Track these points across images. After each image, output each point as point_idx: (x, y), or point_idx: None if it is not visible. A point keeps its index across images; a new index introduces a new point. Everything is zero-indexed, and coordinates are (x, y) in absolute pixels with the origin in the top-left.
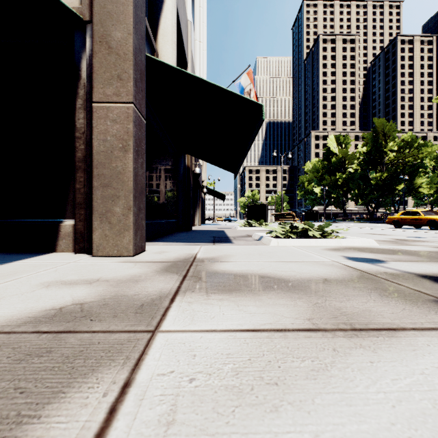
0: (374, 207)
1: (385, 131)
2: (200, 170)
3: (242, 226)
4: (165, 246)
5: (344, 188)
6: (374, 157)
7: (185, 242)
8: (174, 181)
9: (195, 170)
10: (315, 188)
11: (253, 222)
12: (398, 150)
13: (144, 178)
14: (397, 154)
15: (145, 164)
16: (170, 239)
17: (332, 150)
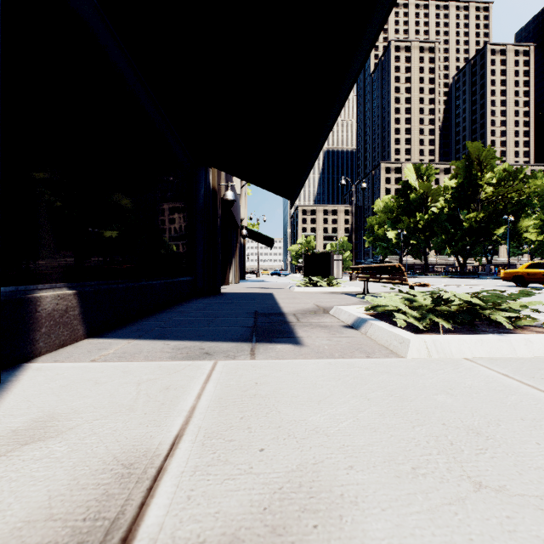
0: (466, 257)
1: (481, 158)
2: (233, 195)
3: (301, 285)
4: (102, 369)
5: (427, 233)
6: (465, 192)
7: (181, 339)
8: (188, 210)
9: (225, 195)
10: (388, 233)
11: (318, 279)
12: (498, 183)
13: None
14: (497, 188)
15: None
16: (158, 322)
17: (410, 184)
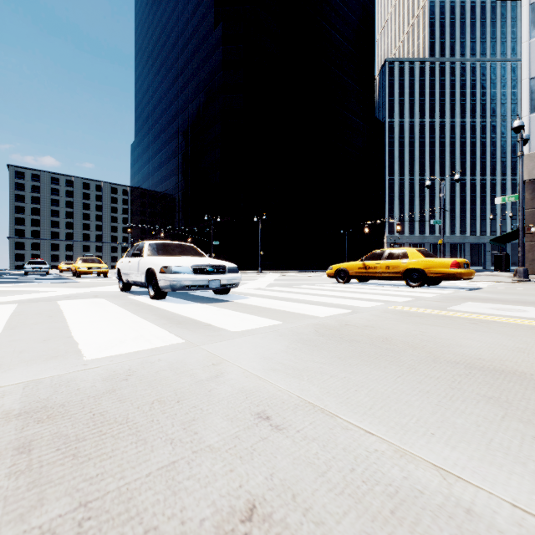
0: None
1: None
2: None
3: None
4: None
5: None
6: None
7: None
8: None
9: None
10: None
11: None
12: None
13: (534, 257)
14: None
15: None
16: None
17: None
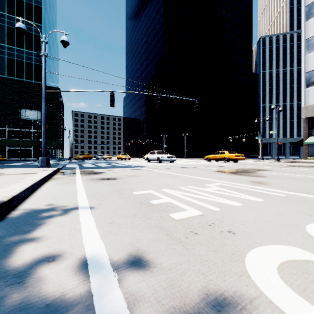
0: None
1: None
2: None
3: None
4: None
5: None
6: None
7: None
8: None
9: None
10: None
11: None
12: None
13: (307, 152)
14: None
15: (308, 150)
16: None
17: None
